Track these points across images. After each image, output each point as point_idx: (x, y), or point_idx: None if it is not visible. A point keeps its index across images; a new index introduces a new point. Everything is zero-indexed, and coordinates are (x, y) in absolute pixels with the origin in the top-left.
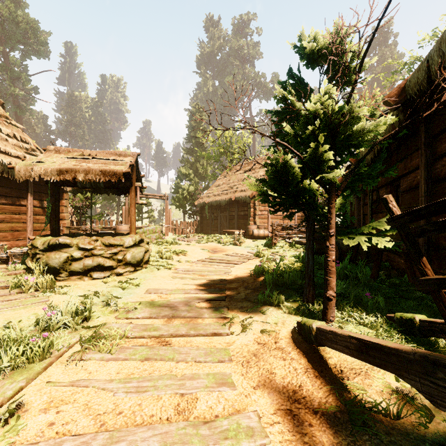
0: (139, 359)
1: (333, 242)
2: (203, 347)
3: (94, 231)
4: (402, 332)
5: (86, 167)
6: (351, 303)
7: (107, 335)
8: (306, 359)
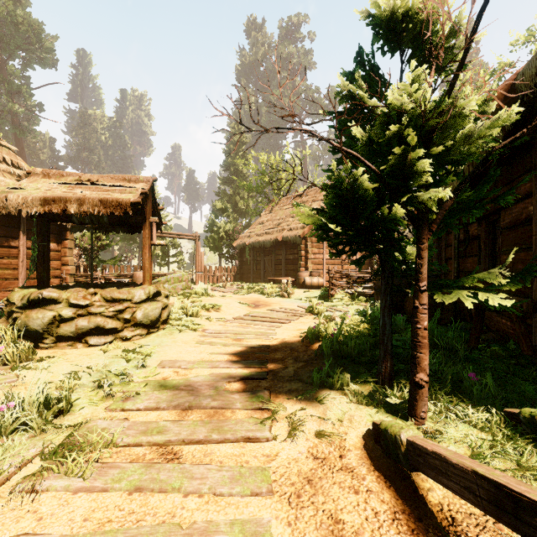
0: (125, 489)
1: (425, 301)
2: (230, 464)
3: (106, 279)
4: (534, 439)
5: (81, 195)
6: (448, 388)
7: (85, 443)
8: (391, 493)
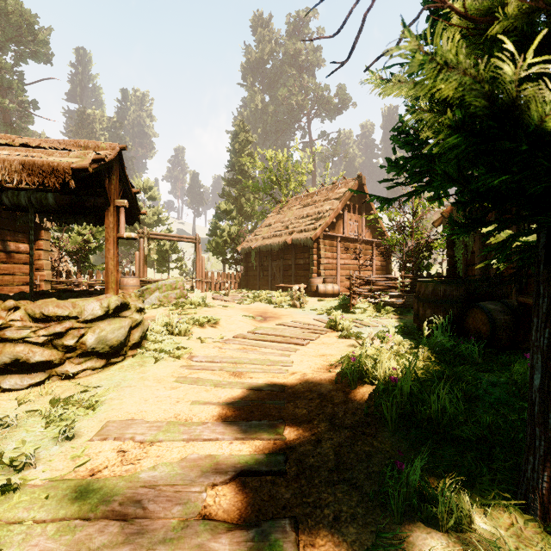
0: None
1: None
2: None
3: (90, 286)
4: None
5: None
6: None
7: None
8: None
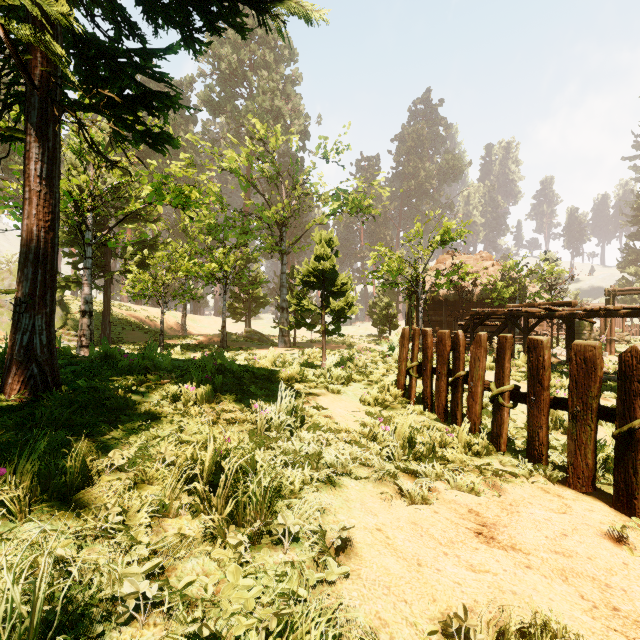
0: None
1: None
2: None
3: None
4: None
5: None
6: None
7: None
8: None
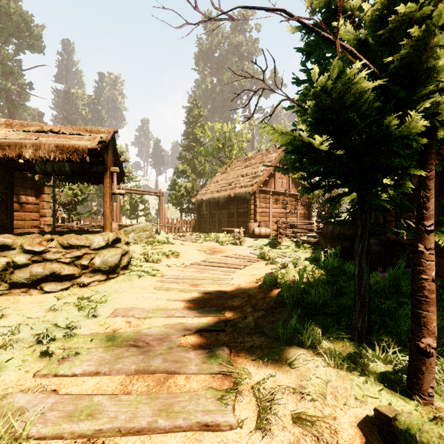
0: None
1: (433, 245)
2: None
3: (80, 229)
4: None
5: (37, 141)
6: (443, 348)
7: None
8: None
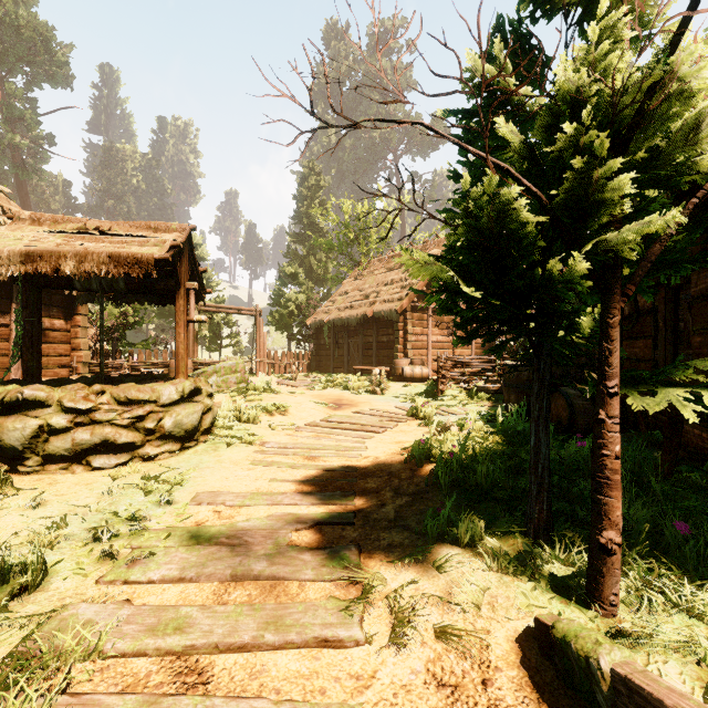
0: None
1: (616, 411)
2: (293, 695)
3: (133, 368)
4: None
5: (81, 248)
6: (643, 546)
7: (49, 652)
8: None
